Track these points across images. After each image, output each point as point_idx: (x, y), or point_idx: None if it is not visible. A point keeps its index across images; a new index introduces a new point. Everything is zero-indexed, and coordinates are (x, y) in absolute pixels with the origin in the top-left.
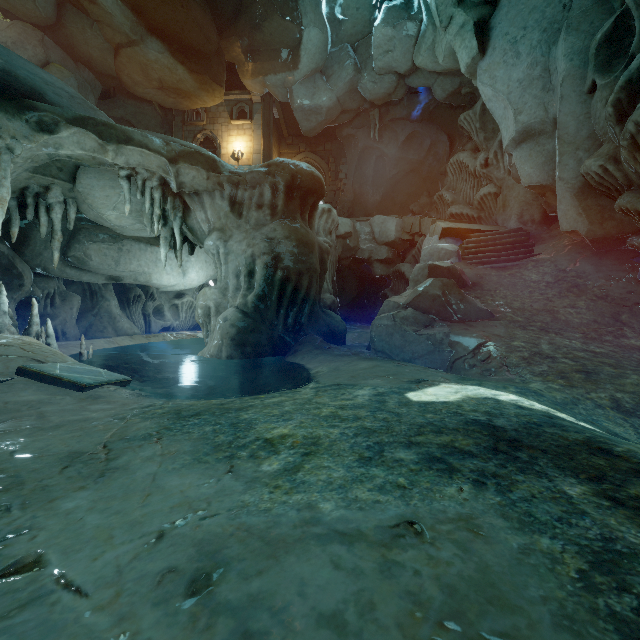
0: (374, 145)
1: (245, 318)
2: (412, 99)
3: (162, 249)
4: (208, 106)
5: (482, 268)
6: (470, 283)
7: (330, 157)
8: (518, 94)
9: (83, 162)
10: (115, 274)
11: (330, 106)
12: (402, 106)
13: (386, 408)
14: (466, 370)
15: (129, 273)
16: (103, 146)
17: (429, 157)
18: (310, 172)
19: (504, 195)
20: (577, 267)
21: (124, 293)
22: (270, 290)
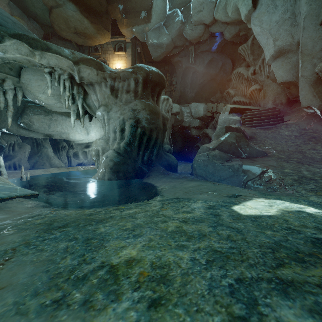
0: (191, 66)
1: (118, 156)
2: (212, 40)
3: (72, 117)
4: (102, 43)
5: (254, 129)
6: (249, 137)
7: (167, 73)
8: (276, 29)
9: (23, 64)
10: (48, 133)
11: (168, 43)
12: (206, 44)
13: (224, 222)
14: (256, 187)
15: (56, 132)
16: (32, 52)
17: (221, 72)
18: (157, 72)
19: (264, 90)
20: (312, 127)
21: (56, 144)
22: (134, 140)
